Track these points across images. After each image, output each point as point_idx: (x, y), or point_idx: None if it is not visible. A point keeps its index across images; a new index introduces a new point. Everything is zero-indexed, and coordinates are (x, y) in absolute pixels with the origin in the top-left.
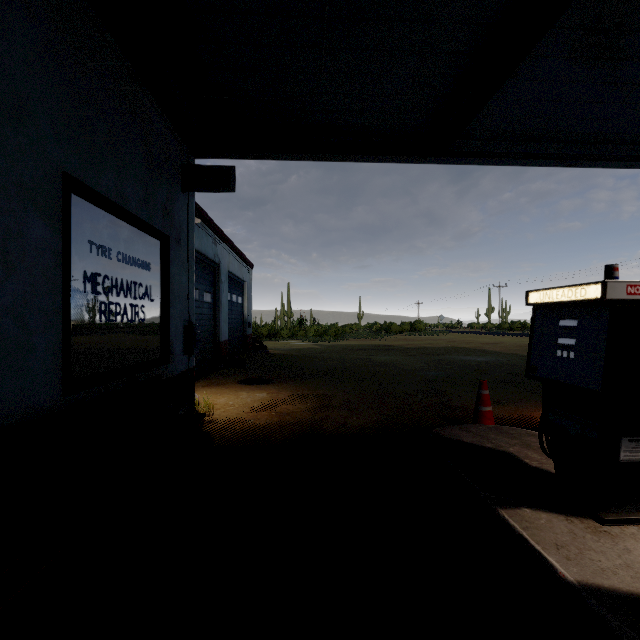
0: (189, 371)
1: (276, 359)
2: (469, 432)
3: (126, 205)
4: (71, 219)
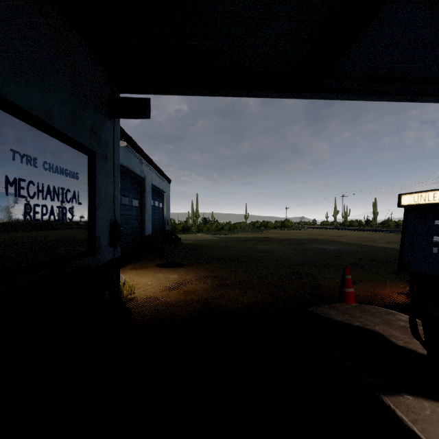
0: (115, 259)
1: (186, 247)
2: (338, 311)
3: (52, 122)
4: None
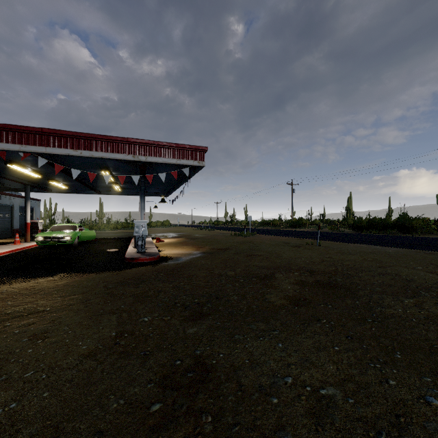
0: None
1: None
2: None
3: None
4: None
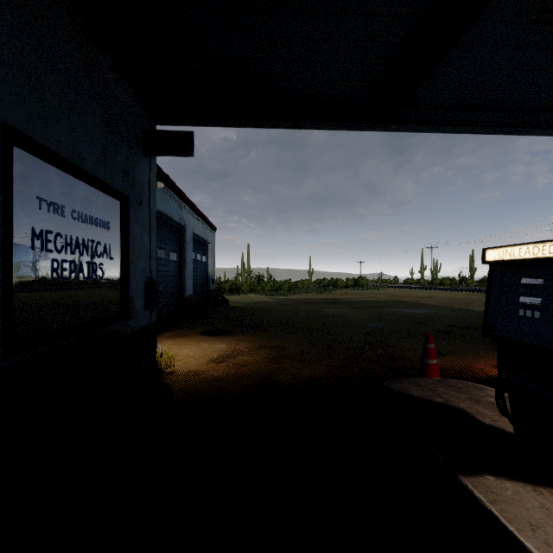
0: (151, 325)
1: (236, 311)
2: (418, 385)
3: (81, 163)
4: (16, 174)
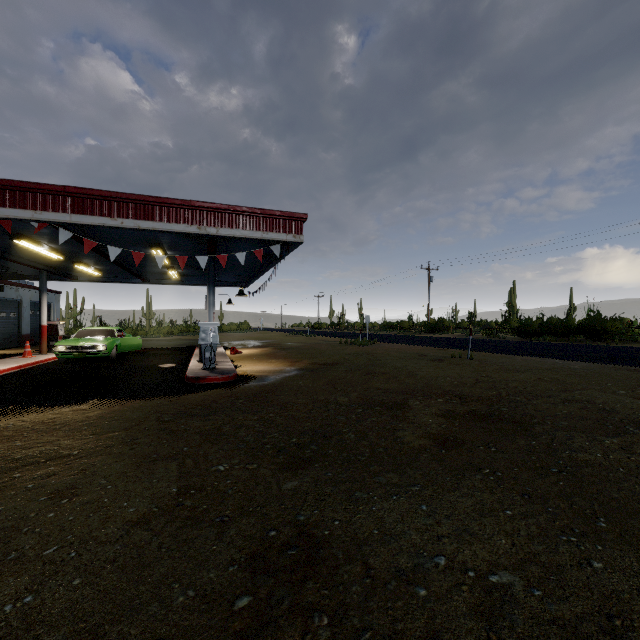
0: None
1: None
2: None
3: None
4: None
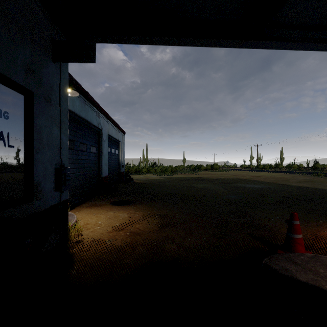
0: (62, 203)
1: (137, 186)
2: (297, 265)
3: None
4: None
